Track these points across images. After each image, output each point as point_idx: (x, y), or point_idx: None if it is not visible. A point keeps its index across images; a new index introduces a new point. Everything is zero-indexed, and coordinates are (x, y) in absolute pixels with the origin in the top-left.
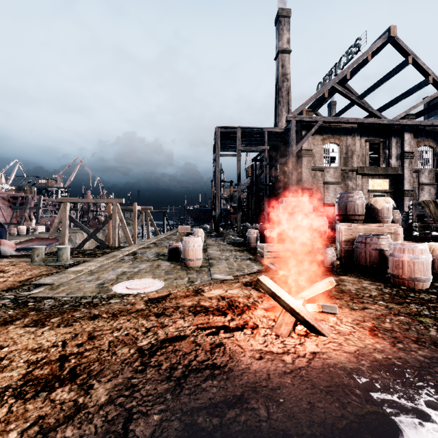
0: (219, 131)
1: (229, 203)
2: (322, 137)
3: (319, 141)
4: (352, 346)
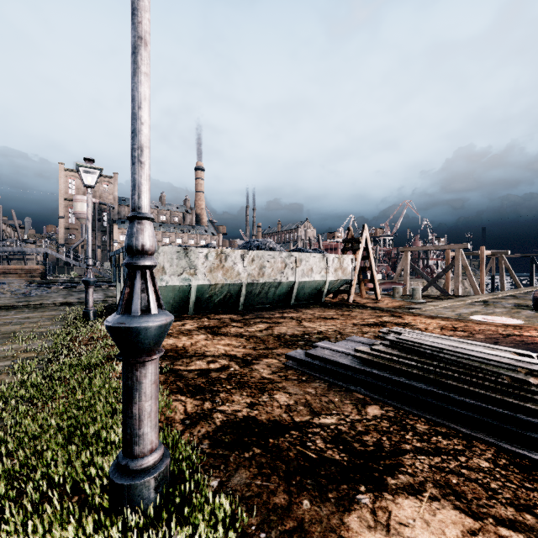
0: None
1: None
2: None
3: None
4: None
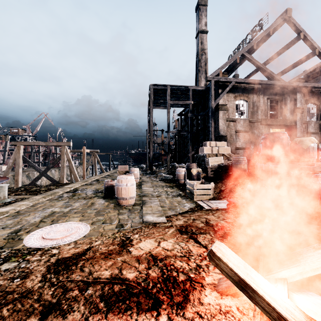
0: (152, 87)
1: (161, 147)
2: (234, 95)
3: (232, 98)
4: None
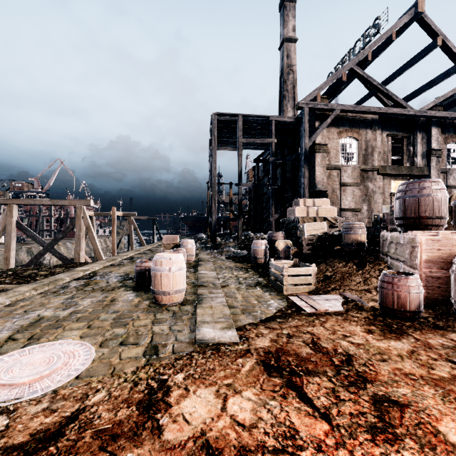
0: (216, 118)
1: (228, 207)
2: (338, 129)
3: (335, 134)
4: None
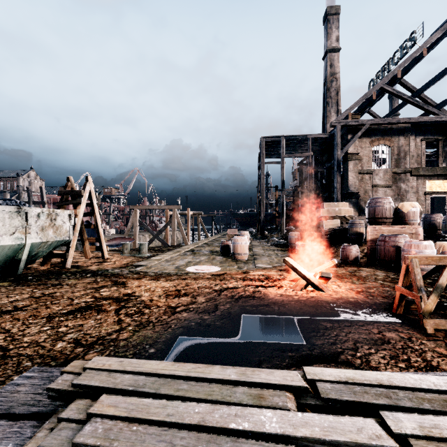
0: (264, 140)
1: (273, 208)
2: (370, 139)
3: (367, 143)
4: (338, 296)
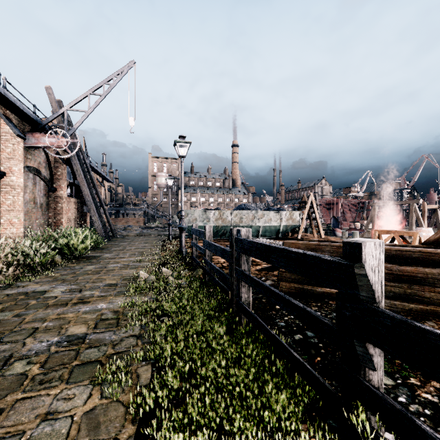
0: None
1: None
2: None
3: None
4: None
